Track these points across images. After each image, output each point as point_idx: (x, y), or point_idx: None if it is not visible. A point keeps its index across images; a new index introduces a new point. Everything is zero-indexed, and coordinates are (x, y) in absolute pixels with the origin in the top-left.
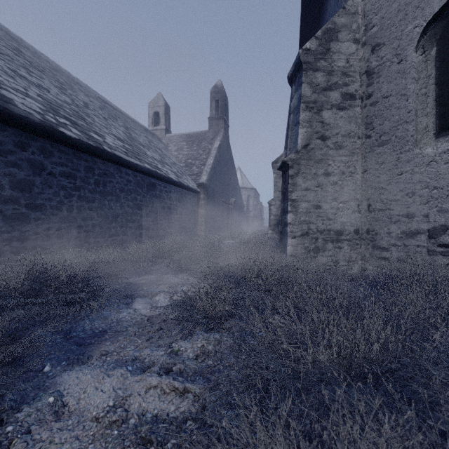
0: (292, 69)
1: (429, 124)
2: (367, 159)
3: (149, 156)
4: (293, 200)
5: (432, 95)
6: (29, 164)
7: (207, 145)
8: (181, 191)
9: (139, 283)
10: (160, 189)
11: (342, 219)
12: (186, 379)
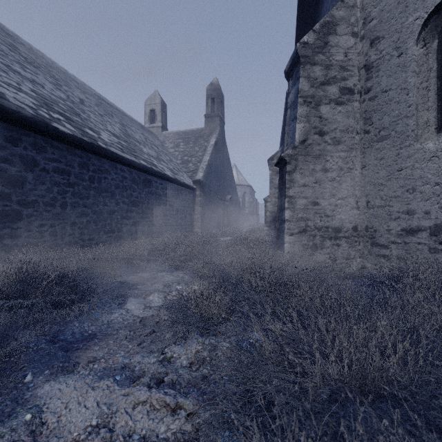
0: (290, 63)
1: (430, 118)
2: (365, 155)
3: (145, 152)
4: (291, 196)
5: (433, 88)
6: (21, 160)
7: (203, 142)
8: (177, 188)
9: (133, 282)
10: (156, 185)
11: (340, 216)
12: (178, 392)
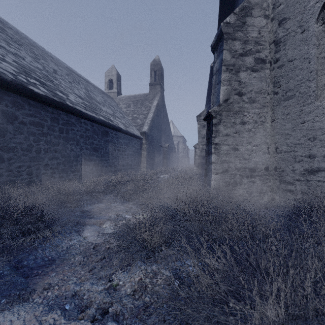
0: (215, 39)
1: None
2: (275, 111)
3: (104, 110)
4: (216, 143)
5: None
6: (3, 114)
7: (148, 104)
8: (128, 138)
9: (91, 211)
10: (112, 135)
11: (255, 159)
12: (121, 324)
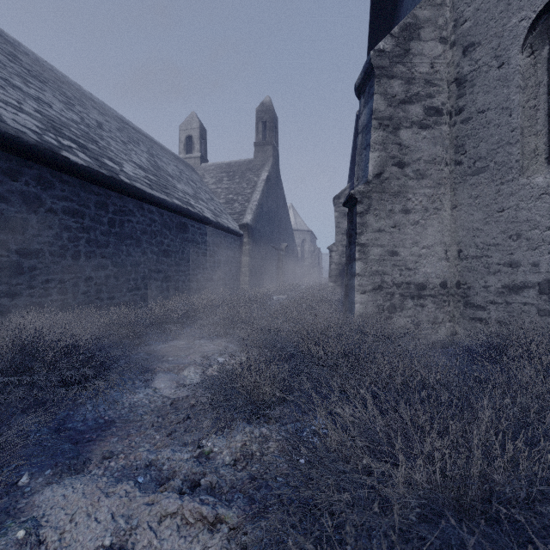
0: (361, 76)
1: (539, 146)
2: (457, 192)
3: (180, 189)
4: (362, 244)
5: (543, 107)
6: (22, 198)
7: (252, 177)
8: (219, 234)
9: (163, 352)
10: (193, 230)
11: (425, 269)
12: (219, 499)
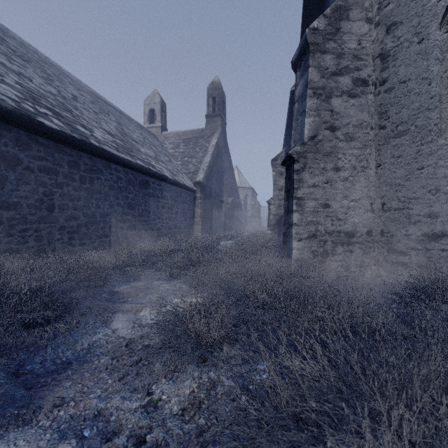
0: (297, 52)
1: None
2: (381, 152)
3: (143, 152)
4: (299, 198)
5: None
6: (1, 157)
7: (204, 143)
8: (176, 190)
9: (124, 293)
10: (154, 187)
11: (354, 220)
12: None
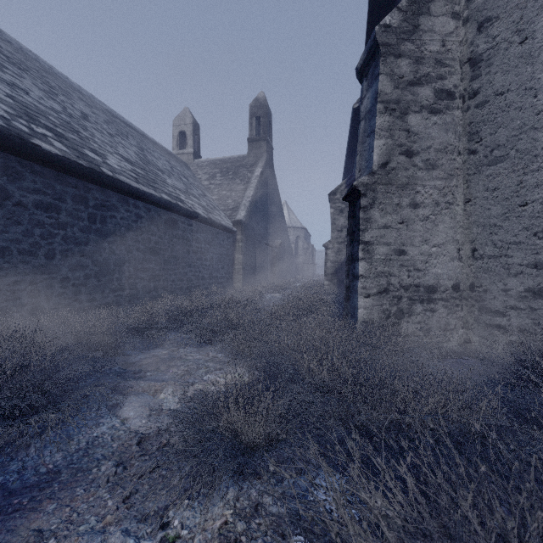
0: (364, 56)
1: None
2: (470, 184)
3: (170, 184)
4: (366, 242)
5: None
6: None
7: (246, 173)
8: (211, 231)
9: (142, 364)
10: (183, 227)
11: (436, 270)
12: None
